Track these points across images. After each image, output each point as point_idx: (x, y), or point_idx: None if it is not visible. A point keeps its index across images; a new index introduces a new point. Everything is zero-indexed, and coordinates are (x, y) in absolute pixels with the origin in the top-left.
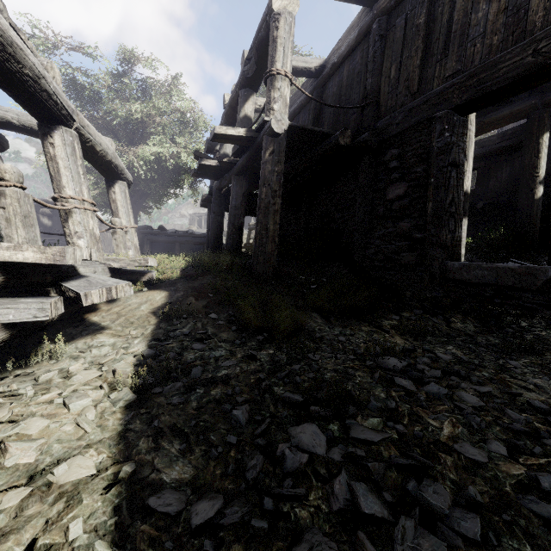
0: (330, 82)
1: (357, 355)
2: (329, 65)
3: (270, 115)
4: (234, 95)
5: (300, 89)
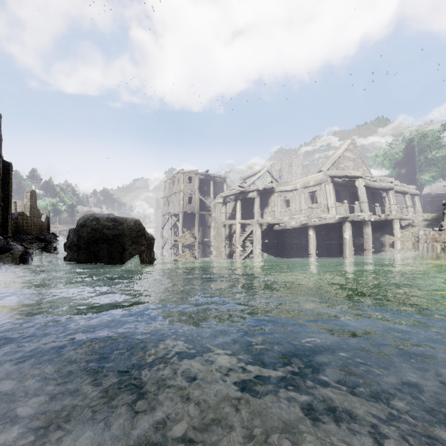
0: None
1: None
2: None
3: None
4: None
5: None
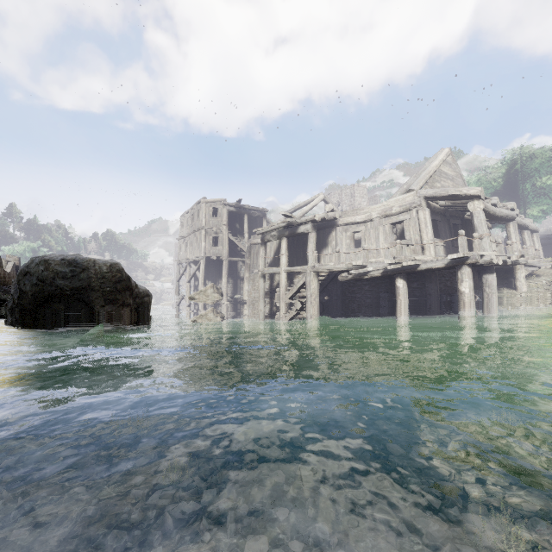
0: None
1: None
2: None
3: None
4: None
5: None
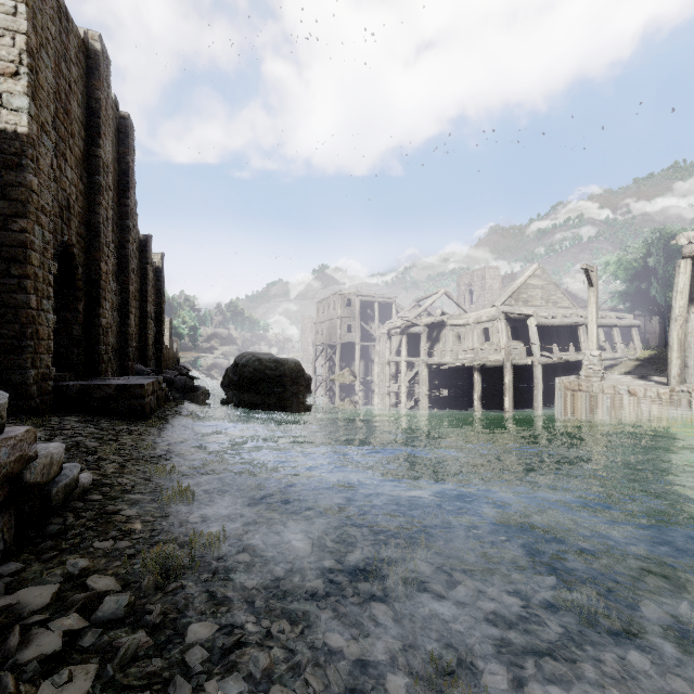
0: None
1: None
2: None
3: None
4: None
5: None
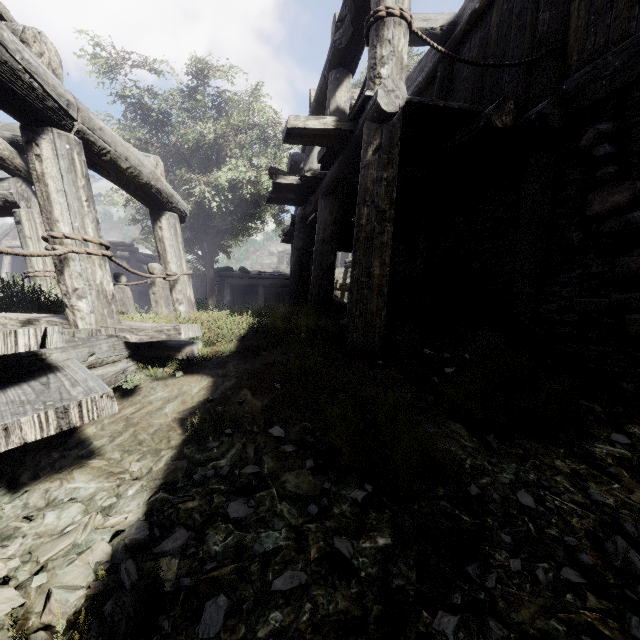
0: (465, 43)
1: (580, 565)
2: (464, 18)
3: (375, 87)
4: (322, 83)
5: (424, 39)
